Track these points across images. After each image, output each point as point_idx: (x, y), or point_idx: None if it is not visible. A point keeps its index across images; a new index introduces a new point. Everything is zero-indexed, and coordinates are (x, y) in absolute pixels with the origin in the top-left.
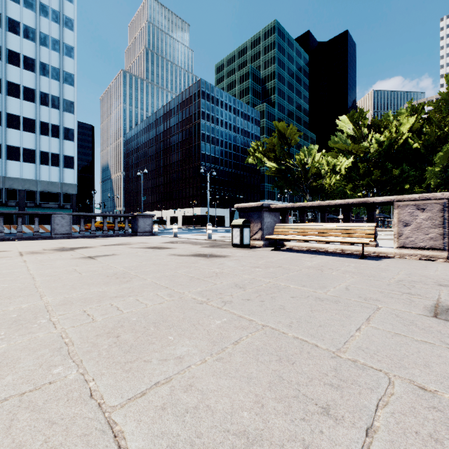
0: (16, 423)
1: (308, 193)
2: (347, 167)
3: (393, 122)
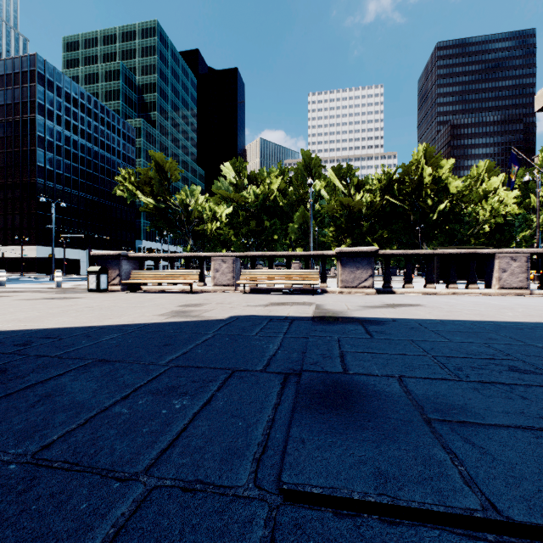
0: (3, 329)
1: (191, 237)
2: (230, 214)
3: (267, 179)
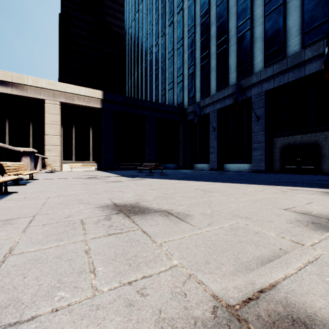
0: (188, 181)
1: None
2: None
3: None
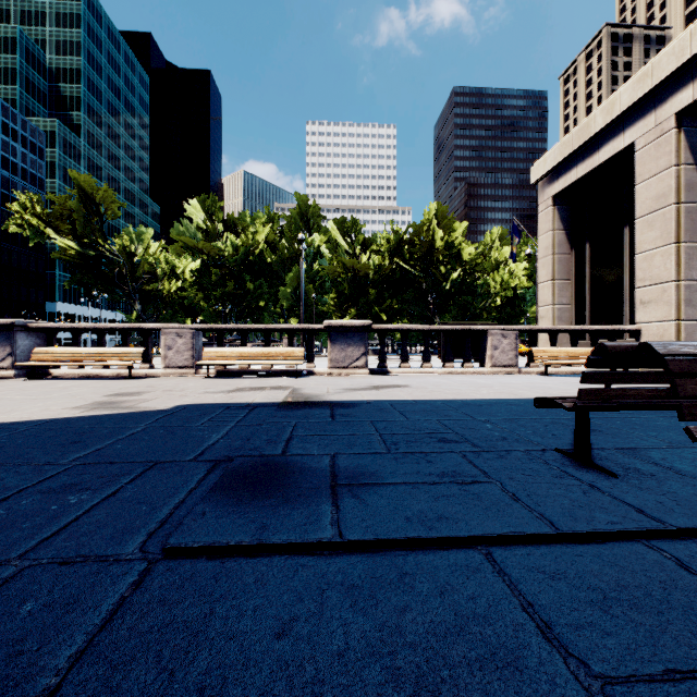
0: None
1: (138, 300)
2: (197, 270)
3: (251, 226)
